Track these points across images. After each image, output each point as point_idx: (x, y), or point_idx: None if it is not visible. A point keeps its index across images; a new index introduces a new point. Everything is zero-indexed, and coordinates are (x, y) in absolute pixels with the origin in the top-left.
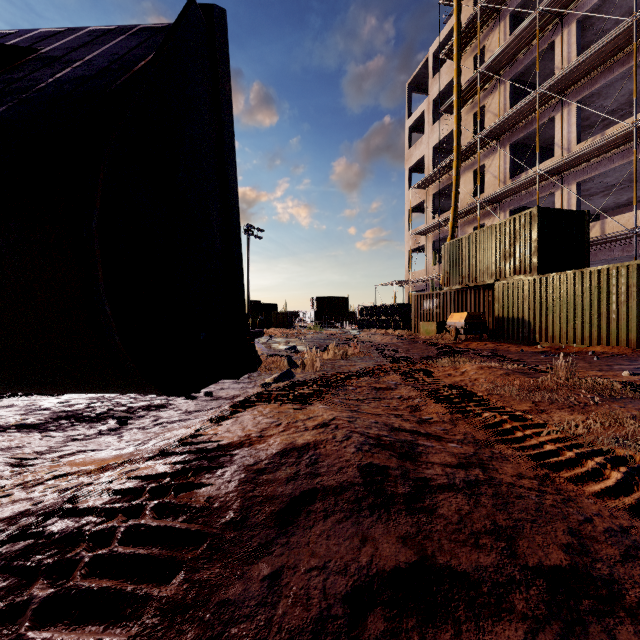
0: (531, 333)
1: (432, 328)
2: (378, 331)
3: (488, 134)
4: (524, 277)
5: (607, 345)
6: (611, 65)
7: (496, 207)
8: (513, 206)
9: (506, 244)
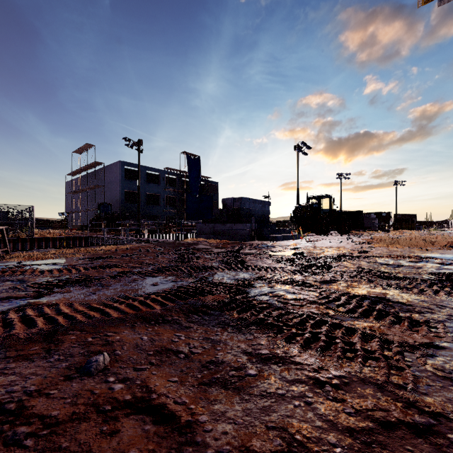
0: None
1: None
2: None
3: None
4: None
5: None
6: None
7: None
8: None
9: None
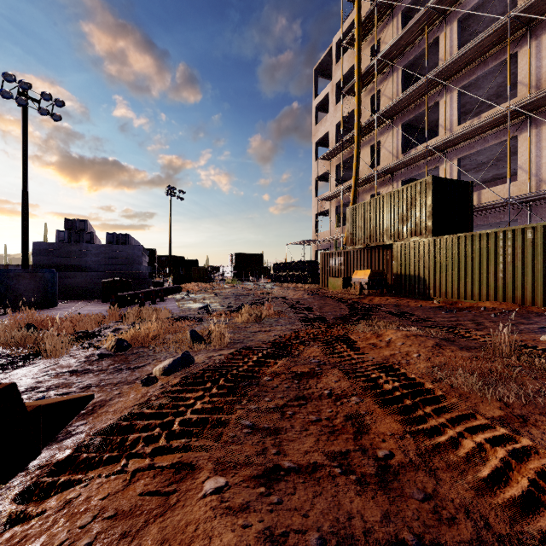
0: (426, 289)
1: (338, 283)
2: (289, 285)
3: (384, 114)
4: (420, 238)
5: (495, 301)
6: (486, 59)
7: (390, 178)
8: (404, 177)
9: (403, 209)
